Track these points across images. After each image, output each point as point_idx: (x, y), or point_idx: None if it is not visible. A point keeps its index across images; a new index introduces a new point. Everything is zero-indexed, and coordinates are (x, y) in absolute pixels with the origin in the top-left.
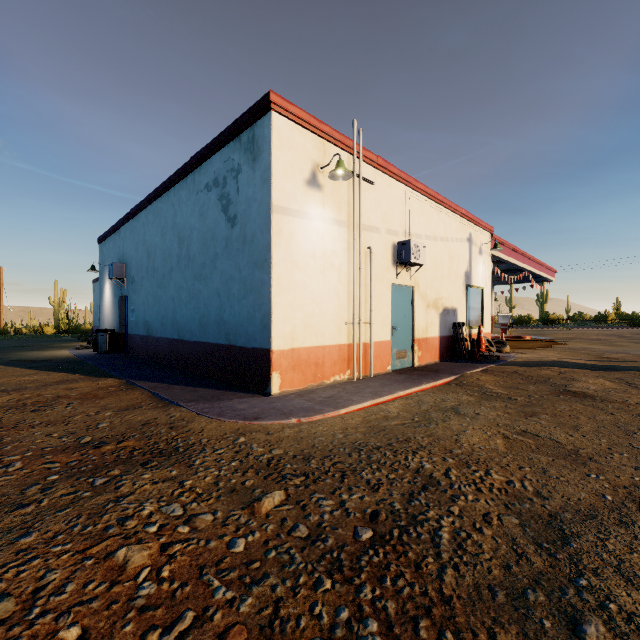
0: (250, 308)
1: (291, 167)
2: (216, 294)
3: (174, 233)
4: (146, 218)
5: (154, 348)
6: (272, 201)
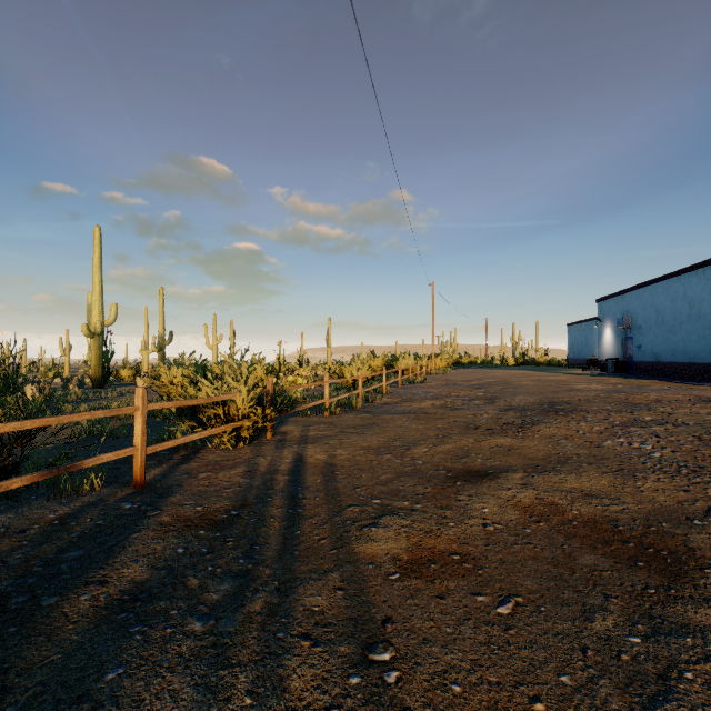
0: None
1: None
2: None
3: (684, 301)
4: (654, 290)
5: (663, 369)
6: None
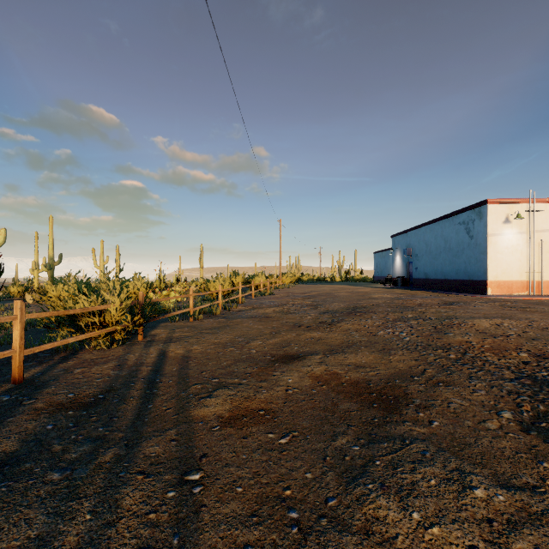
0: (479, 267)
1: (495, 219)
2: (463, 262)
3: (442, 238)
4: (425, 230)
5: (430, 283)
6: (487, 233)
